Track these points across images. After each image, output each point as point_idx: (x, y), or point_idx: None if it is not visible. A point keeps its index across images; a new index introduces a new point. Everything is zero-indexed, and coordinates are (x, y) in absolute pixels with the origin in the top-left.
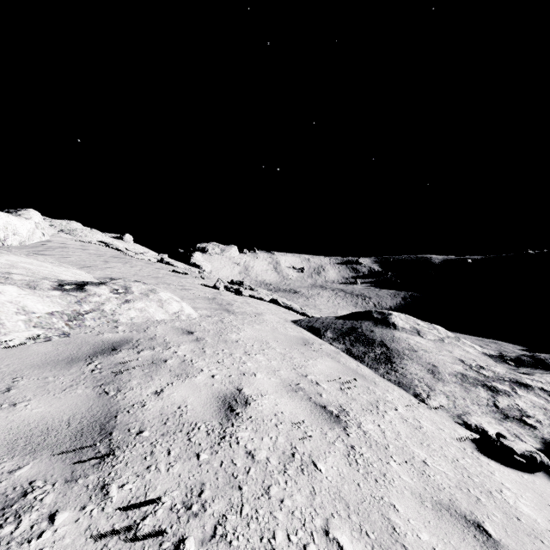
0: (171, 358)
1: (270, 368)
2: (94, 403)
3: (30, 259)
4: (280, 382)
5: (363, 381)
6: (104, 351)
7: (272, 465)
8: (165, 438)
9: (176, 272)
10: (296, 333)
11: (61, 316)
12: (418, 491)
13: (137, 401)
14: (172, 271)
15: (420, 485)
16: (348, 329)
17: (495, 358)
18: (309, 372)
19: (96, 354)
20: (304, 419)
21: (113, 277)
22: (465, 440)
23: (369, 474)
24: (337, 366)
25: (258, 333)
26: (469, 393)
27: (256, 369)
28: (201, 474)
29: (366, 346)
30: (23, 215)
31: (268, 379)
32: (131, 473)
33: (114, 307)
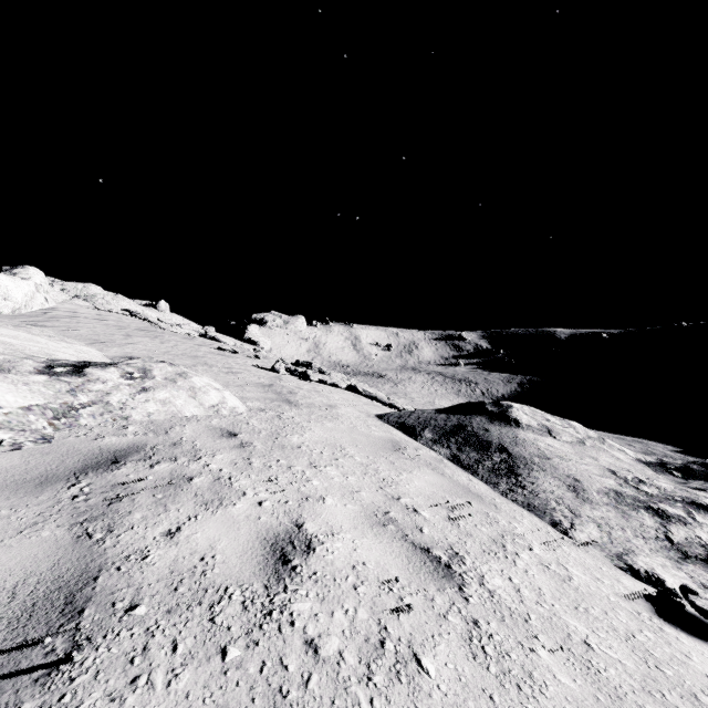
0: (199, 475)
1: (346, 487)
2: (64, 554)
3: (17, 332)
4: (361, 511)
5: (480, 503)
6: (99, 465)
7: (348, 666)
8: (172, 618)
9: (223, 350)
10: (382, 433)
11: (43, 412)
12: (587, 704)
13: (135, 549)
14: (217, 349)
15: (589, 693)
16: (453, 427)
17: (654, 467)
18: (403, 492)
19: (86, 470)
20: (399, 576)
21: (134, 356)
22: (635, 597)
23: (506, 675)
24: (441, 481)
25: (329, 434)
26: (629, 520)
27: (325, 491)
28: (225, 692)
29: (479, 451)
30: (20, 274)
31: (343, 506)
32: (100, 695)
33: (125, 398)
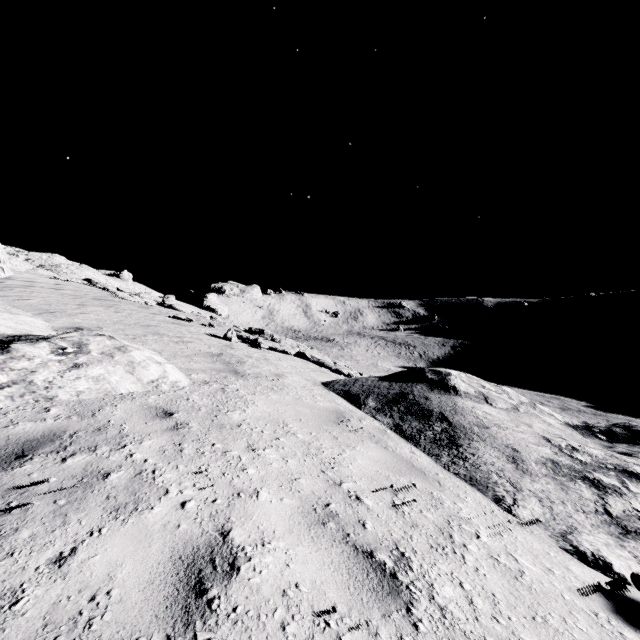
0: (119, 469)
1: (284, 475)
2: None
3: None
4: (298, 506)
5: (423, 481)
6: None
7: None
8: None
9: (178, 319)
10: (327, 404)
11: None
12: None
13: (5, 590)
14: (172, 318)
15: None
16: (396, 395)
17: (581, 431)
18: (345, 475)
19: None
20: (337, 606)
21: (83, 326)
22: (588, 590)
23: None
24: (384, 457)
25: (273, 408)
26: (568, 492)
27: (261, 482)
28: None
29: (421, 421)
30: None
31: (279, 501)
32: None
33: (52, 376)
